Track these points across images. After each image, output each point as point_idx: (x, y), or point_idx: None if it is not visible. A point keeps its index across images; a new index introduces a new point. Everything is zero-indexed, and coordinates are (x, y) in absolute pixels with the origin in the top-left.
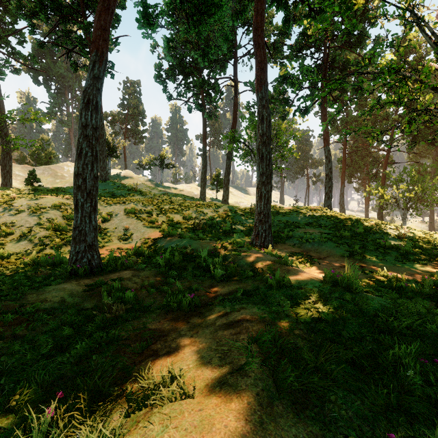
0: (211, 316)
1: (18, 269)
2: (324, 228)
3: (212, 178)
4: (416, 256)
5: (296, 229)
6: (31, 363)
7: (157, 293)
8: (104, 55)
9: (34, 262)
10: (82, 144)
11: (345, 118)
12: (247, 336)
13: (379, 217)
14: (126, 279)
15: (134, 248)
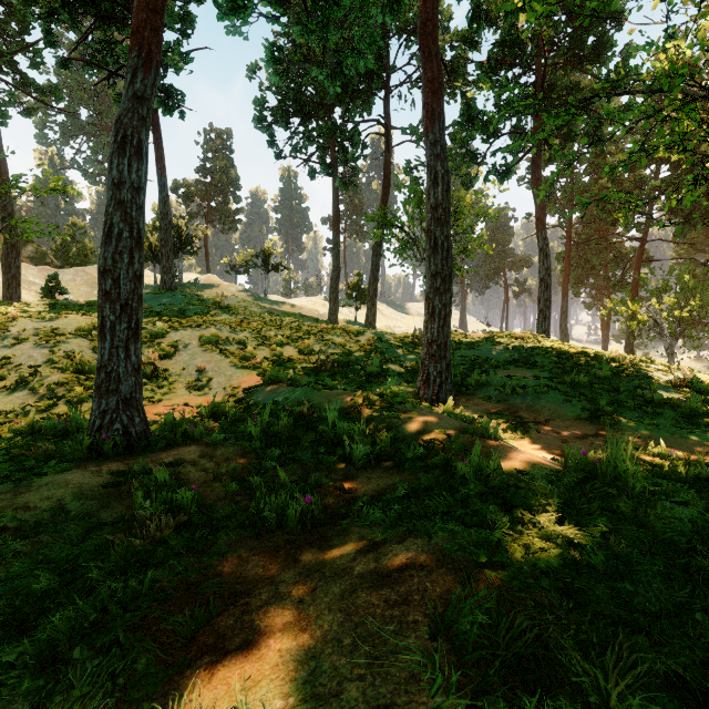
0: (344, 549)
1: (1, 441)
2: (540, 369)
3: (349, 287)
4: None
5: (493, 371)
6: None
7: (241, 492)
8: (153, 56)
9: (32, 429)
10: (113, 216)
11: (569, 186)
12: (424, 613)
13: (627, 351)
14: (189, 463)
15: (211, 403)
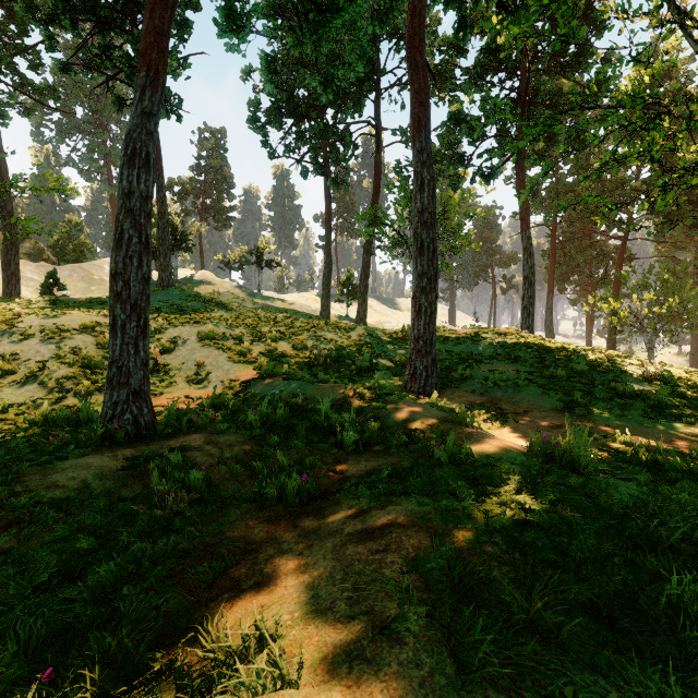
0: (336, 516)
1: (18, 431)
2: (522, 363)
3: (340, 283)
4: (676, 409)
5: (477, 365)
6: (15, 602)
7: (245, 474)
8: (160, 76)
9: (46, 419)
10: (123, 223)
11: (554, 186)
12: (399, 557)
13: (610, 346)
14: (195, 449)
15: (211, 395)
